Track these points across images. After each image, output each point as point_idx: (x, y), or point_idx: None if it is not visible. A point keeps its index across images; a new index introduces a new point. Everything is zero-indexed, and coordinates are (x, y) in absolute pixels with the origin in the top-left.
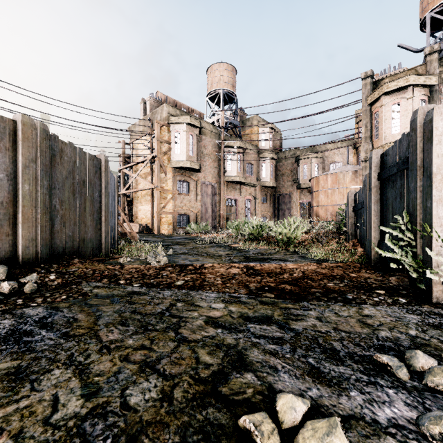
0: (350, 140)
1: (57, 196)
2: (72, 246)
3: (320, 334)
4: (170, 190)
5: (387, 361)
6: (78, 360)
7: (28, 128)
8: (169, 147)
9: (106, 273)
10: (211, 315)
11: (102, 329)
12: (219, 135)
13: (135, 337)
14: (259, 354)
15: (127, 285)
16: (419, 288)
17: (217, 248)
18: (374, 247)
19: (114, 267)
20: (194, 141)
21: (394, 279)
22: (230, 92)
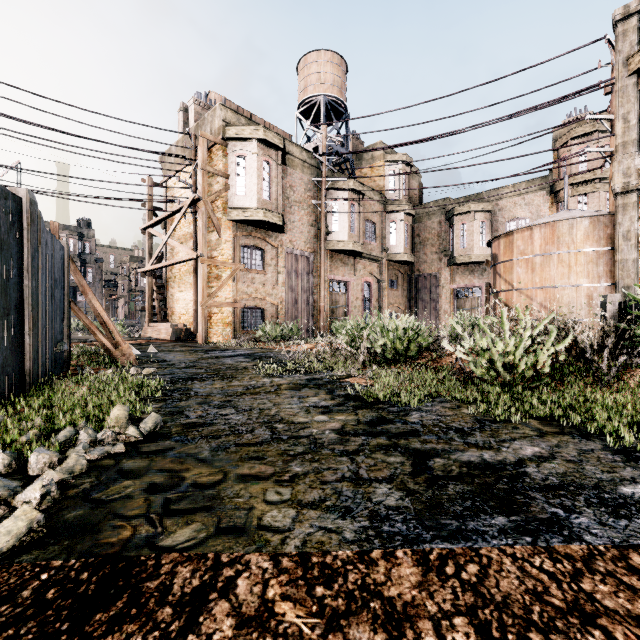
0: (544, 181)
1: None
2: None
3: None
4: (228, 262)
5: None
6: None
7: None
8: (226, 183)
9: None
10: None
11: None
12: (317, 169)
13: None
14: None
15: None
16: None
17: (308, 395)
18: None
19: None
20: (273, 174)
21: None
22: (336, 100)
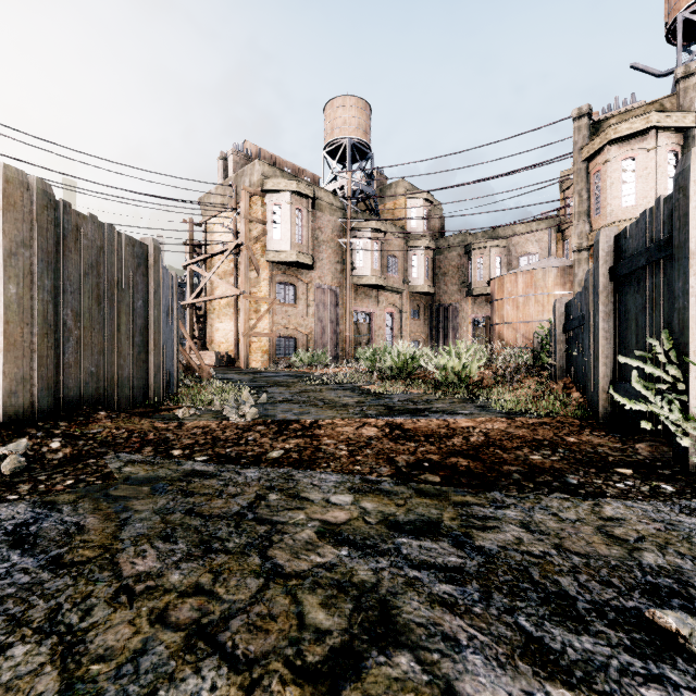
0: (552, 219)
1: (68, 306)
2: (96, 390)
3: (533, 560)
4: (265, 297)
5: (677, 627)
6: (67, 622)
7: (14, 188)
8: (264, 229)
9: (150, 437)
10: (329, 520)
11: (127, 548)
12: (343, 210)
13: (185, 567)
14: (420, 605)
15: (185, 459)
16: (692, 466)
17: (339, 392)
18: (603, 391)
19: (167, 425)
20: (304, 220)
21: (643, 447)
22: (361, 142)
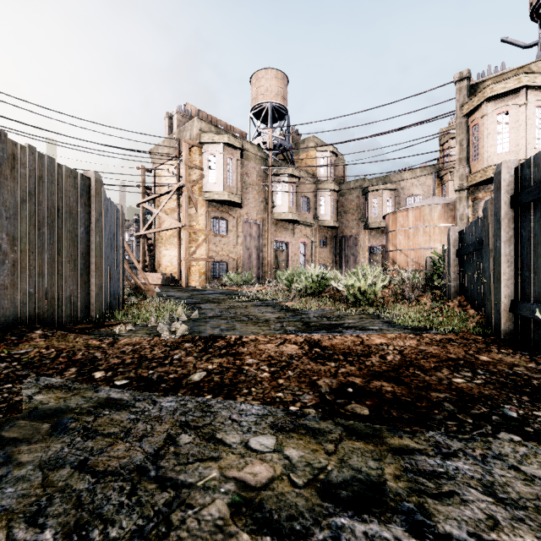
0: (433, 168)
1: (3, 230)
2: (34, 310)
3: None
4: (203, 229)
5: None
6: None
7: None
8: (202, 173)
9: (78, 357)
10: (247, 479)
11: None
12: (265, 160)
13: None
14: None
15: (104, 383)
16: None
17: (262, 308)
18: (504, 310)
19: (101, 342)
20: (234, 167)
21: None
22: (280, 106)
